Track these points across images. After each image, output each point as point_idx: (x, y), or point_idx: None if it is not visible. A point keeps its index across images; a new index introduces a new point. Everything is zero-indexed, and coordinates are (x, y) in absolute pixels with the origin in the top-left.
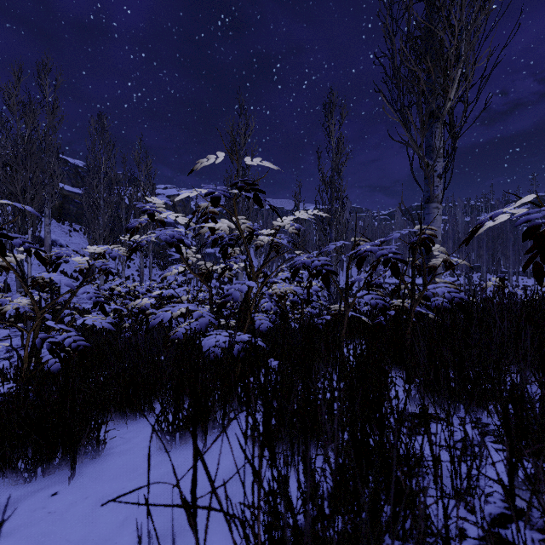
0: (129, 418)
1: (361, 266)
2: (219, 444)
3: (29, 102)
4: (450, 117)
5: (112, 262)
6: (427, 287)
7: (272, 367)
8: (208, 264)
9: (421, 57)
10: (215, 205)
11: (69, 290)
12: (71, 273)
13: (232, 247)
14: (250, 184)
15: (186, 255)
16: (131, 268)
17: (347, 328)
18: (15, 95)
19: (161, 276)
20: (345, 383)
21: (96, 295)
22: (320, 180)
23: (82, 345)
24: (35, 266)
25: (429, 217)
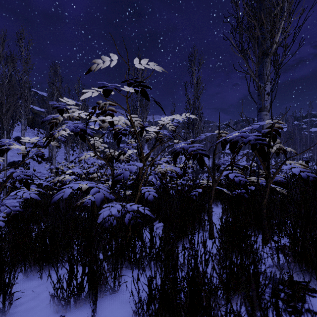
0: (45, 270)
1: (234, 150)
2: (108, 311)
3: (10, 55)
4: (274, 55)
5: (63, 152)
6: (280, 167)
7: (157, 227)
8: (111, 151)
9: (257, 13)
10: (105, 95)
11: (0, 170)
12: (37, 159)
13: (125, 135)
14: (138, 81)
15: (96, 145)
16: (74, 156)
17: None
18: (2, 50)
19: (92, 160)
20: (217, 247)
21: (23, 174)
22: (186, 102)
23: (15, 210)
24: (15, 154)
25: (261, 121)
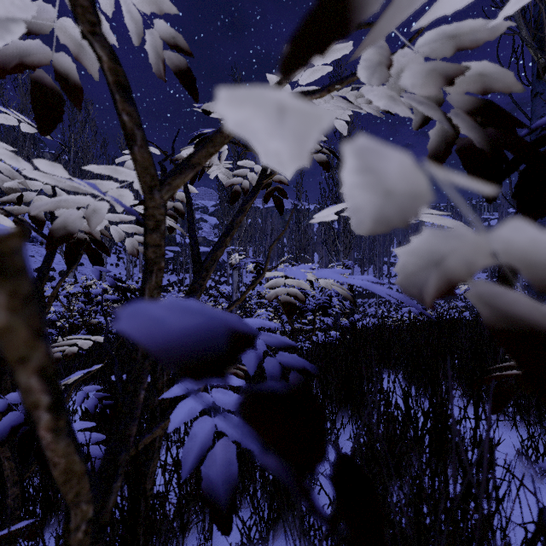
0: None
1: None
2: None
3: None
4: None
5: None
6: None
7: None
8: None
9: None
10: None
11: None
12: None
13: None
14: None
15: (6, 185)
16: (120, 267)
17: (412, 362)
18: None
19: None
20: None
21: None
22: None
23: None
24: None
25: None
